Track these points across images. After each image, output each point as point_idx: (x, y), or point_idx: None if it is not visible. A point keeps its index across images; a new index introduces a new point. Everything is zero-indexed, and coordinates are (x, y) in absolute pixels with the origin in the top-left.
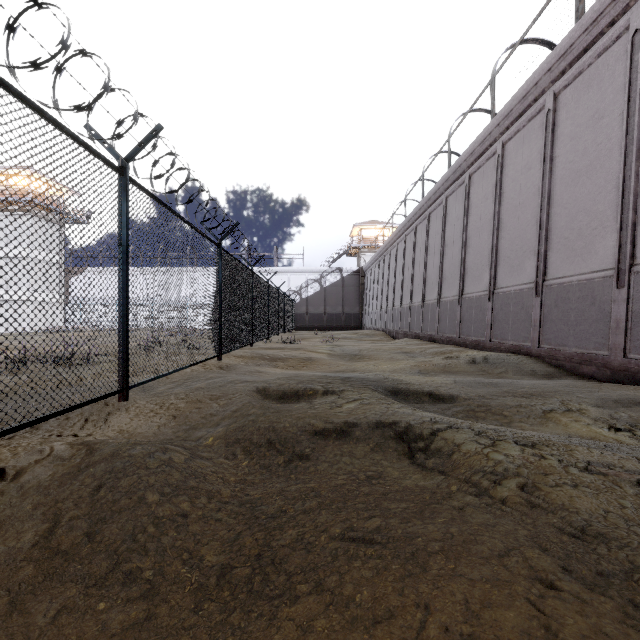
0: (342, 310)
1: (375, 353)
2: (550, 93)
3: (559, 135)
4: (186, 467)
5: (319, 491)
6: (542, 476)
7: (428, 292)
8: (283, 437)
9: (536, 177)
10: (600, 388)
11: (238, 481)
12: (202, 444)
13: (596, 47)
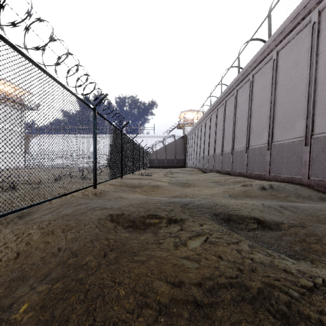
0: (175, 157)
1: (197, 182)
2: (315, 11)
3: (323, 37)
4: None
5: None
6: None
7: (225, 146)
8: (112, 323)
9: (304, 68)
10: None
11: None
12: (9, 318)
13: None
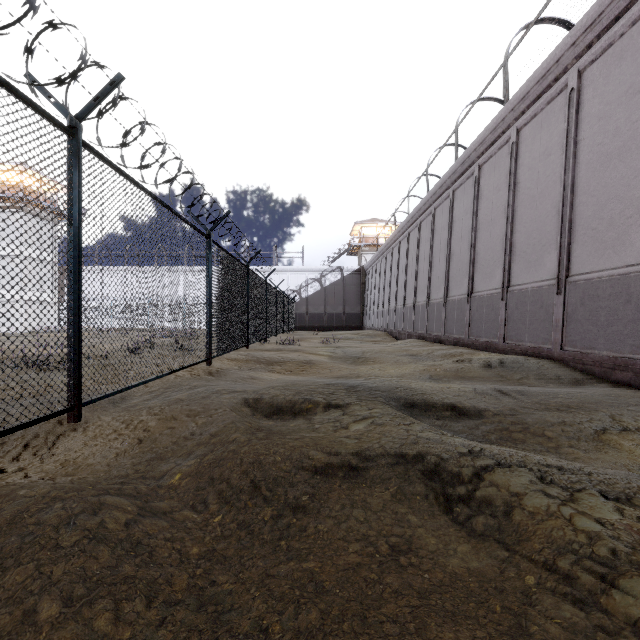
0: (343, 310)
1: (379, 355)
2: (574, 70)
3: (584, 116)
4: (124, 537)
5: (321, 582)
6: None
7: (433, 291)
8: (272, 478)
9: (557, 163)
10: None
11: (203, 554)
12: (165, 484)
13: (630, 14)
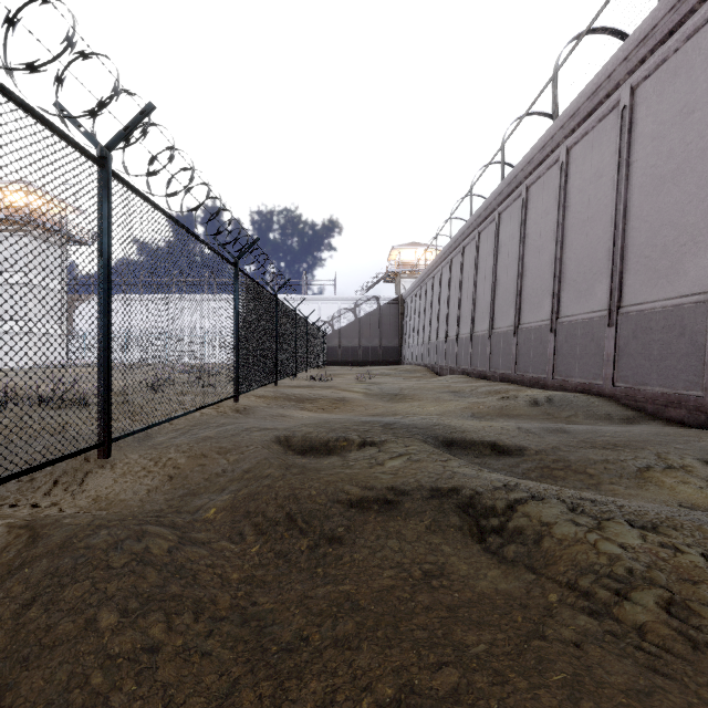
0: (379, 343)
1: (418, 392)
2: (626, 86)
3: (637, 135)
4: (168, 562)
5: (357, 601)
6: (691, 586)
7: (478, 322)
8: (308, 510)
9: (609, 186)
10: (700, 437)
11: (243, 579)
12: (201, 518)
13: (685, 28)
